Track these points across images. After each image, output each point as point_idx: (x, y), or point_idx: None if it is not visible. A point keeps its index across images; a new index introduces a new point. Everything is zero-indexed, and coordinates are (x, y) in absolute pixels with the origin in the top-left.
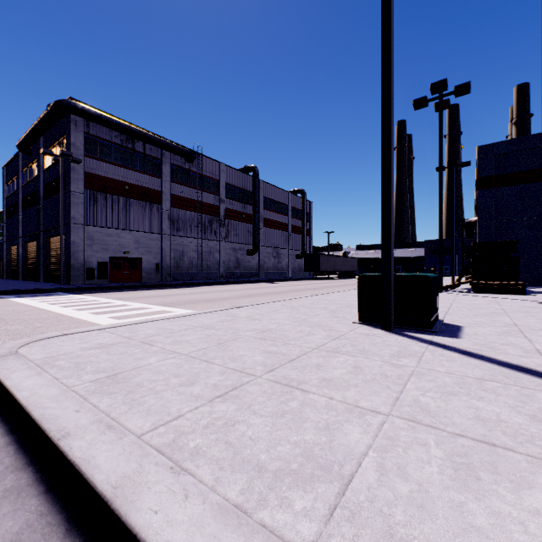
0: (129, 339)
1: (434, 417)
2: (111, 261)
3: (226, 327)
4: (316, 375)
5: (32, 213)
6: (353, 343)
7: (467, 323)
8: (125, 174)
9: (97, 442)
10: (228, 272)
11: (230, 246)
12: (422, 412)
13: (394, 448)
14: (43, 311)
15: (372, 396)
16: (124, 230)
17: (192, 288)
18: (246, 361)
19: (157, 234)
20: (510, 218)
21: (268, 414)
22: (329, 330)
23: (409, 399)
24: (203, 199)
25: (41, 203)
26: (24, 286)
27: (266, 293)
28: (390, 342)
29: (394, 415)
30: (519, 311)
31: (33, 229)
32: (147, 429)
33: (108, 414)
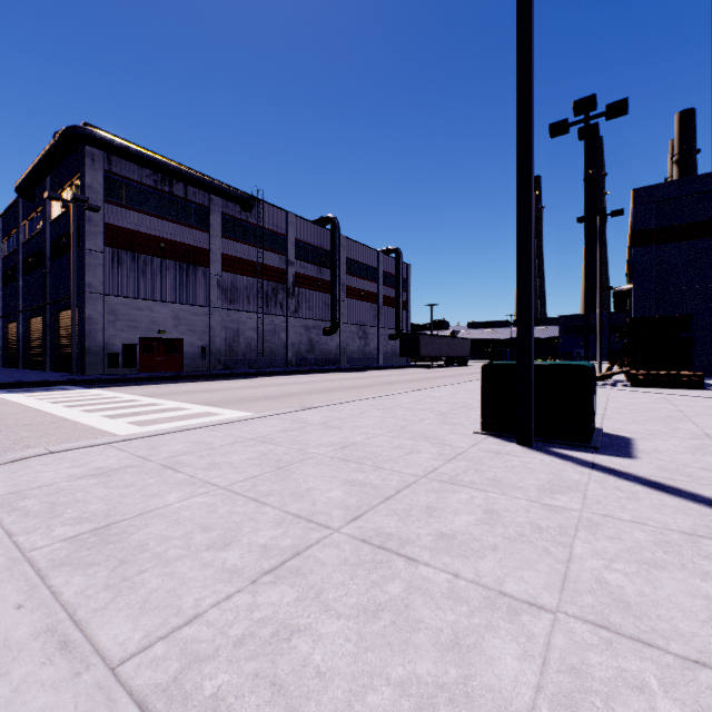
0: (145, 460)
1: (641, 617)
2: (141, 343)
3: (290, 440)
4: (427, 527)
5: (36, 279)
6: (479, 467)
7: (638, 434)
8: (160, 226)
9: (31, 686)
10: (298, 357)
11: (301, 324)
12: (616, 607)
13: (586, 698)
14: (39, 413)
15: (524, 571)
16: (158, 302)
17: (250, 379)
18: (318, 499)
19: (203, 307)
20: (677, 285)
21: (351, 612)
22: (441, 445)
23: (587, 577)
24: (265, 260)
25: (48, 266)
26: (21, 377)
27: (349, 387)
28: (534, 465)
29: (569, 613)
30: (704, 414)
31: (37, 300)
32: (133, 649)
33: (73, 612)
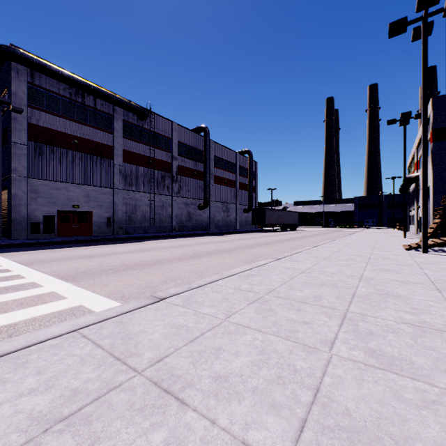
0: None
1: None
2: (58, 215)
3: None
4: None
5: None
6: None
7: None
8: (74, 127)
9: None
10: (180, 225)
11: (182, 201)
12: None
13: None
14: None
15: None
16: (72, 184)
17: (138, 243)
18: None
19: (108, 188)
20: None
21: None
22: None
23: None
24: (156, 156)
25: None
26: None
27: (214, 251)
28: None
29: None
30: None
31: None
32: None
33: None
